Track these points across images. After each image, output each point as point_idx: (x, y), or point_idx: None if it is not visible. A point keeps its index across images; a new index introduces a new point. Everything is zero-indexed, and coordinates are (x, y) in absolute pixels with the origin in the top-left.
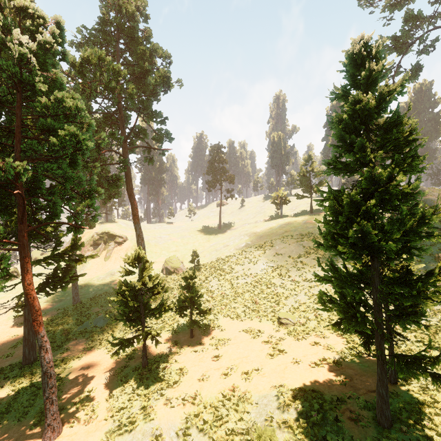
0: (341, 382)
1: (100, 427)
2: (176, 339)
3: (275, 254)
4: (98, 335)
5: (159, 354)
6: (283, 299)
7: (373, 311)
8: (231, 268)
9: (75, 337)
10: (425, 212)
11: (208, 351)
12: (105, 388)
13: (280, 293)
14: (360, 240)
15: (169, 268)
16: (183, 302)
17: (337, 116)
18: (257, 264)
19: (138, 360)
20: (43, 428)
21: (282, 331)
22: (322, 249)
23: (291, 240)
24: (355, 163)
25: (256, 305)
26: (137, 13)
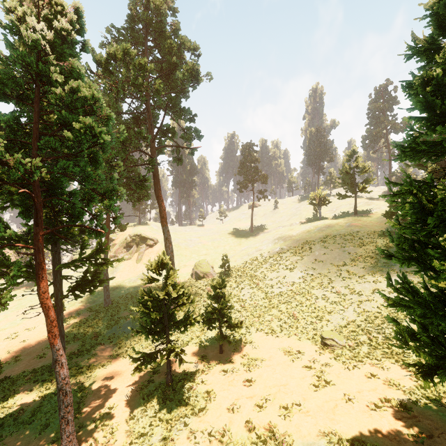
0: (416, 439)
1: None
2: (203, 353)
3: (315, 261)
4: (125, 341)
5: (185, 370)
6: (326, 314)
7: None
8: (264, 275)
9: (103, 342)
10: None
11: (239, 372)
12: (127, 406)
13: (322, 307)
14: None
15: (199, 273)
16: (211, 313)
17: (420, 76)
18: (294, 272)
19: (163, 376)
20: None
21: (327, 355)
22: (397, 262)
23: (333, 245)
24: None
25: (294, 319)
26: (164, 5)
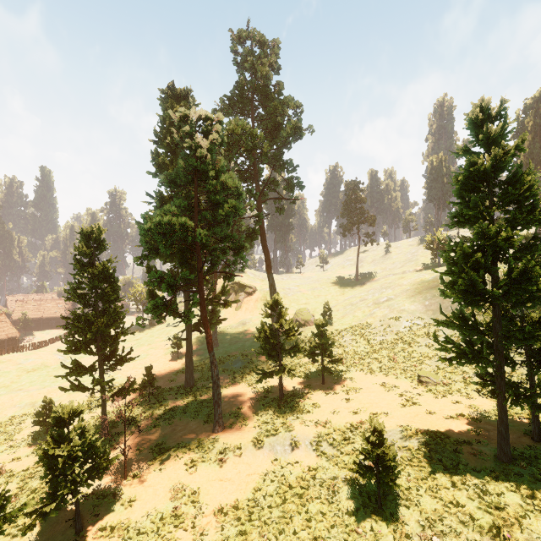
0: (474, 432)
1: (251, 430)
2: (308, 383)
3: (424, 310)
4: (239, 373)
5: (293, 392)
6: (427, 359)
7: (513, 365)
8: (367, 323)
9: (219, 373)
10: (528, 263)
11: (339, 394)
12: (251, 408)
13: (424, 353)
14: (470, 288)
15: (300, 320)
16: (315, 348)
17: (455, 176)
18: (399, 321)
19: (275, 394)
20: (211, 425)
21: (421, 389)
22: (442, 296)
23: None
24: (474, 218)
25: (394, 363)
26: (270, 72)
